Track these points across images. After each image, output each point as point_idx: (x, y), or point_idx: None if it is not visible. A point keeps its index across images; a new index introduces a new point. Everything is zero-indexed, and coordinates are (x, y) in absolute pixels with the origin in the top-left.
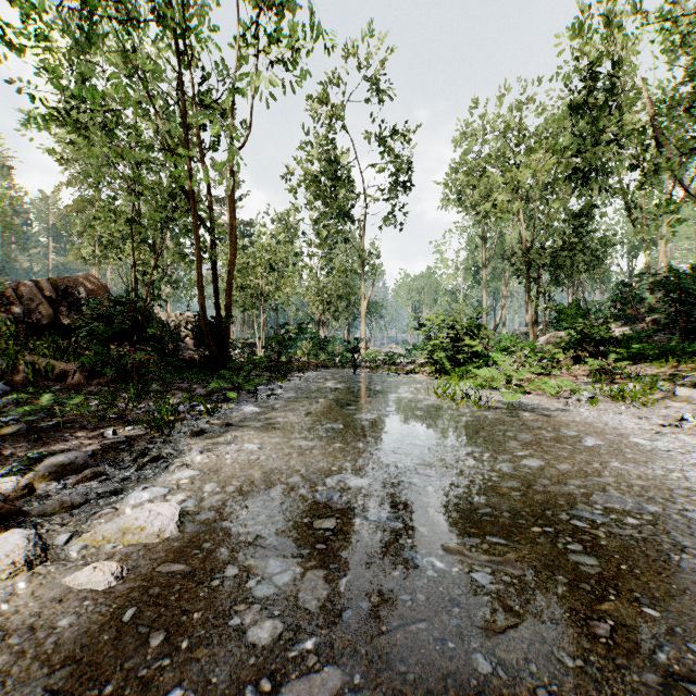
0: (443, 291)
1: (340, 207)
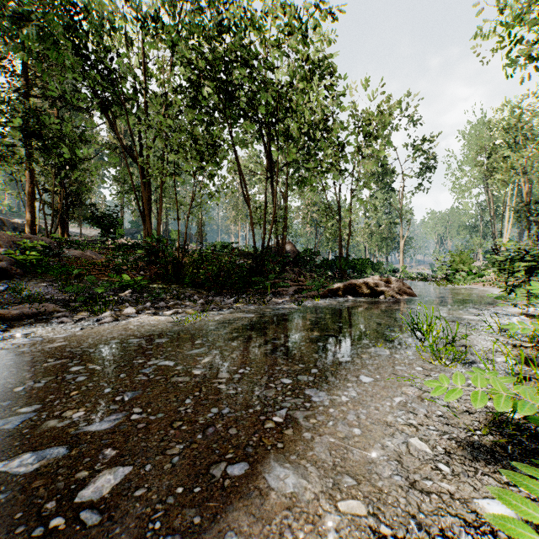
0: (464, 227)
1: (386, 184)
